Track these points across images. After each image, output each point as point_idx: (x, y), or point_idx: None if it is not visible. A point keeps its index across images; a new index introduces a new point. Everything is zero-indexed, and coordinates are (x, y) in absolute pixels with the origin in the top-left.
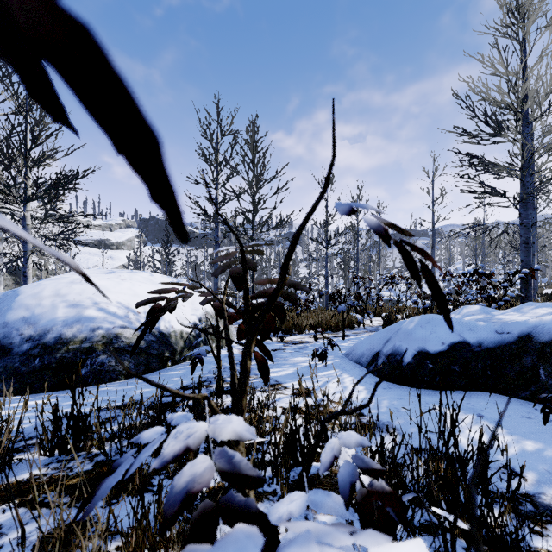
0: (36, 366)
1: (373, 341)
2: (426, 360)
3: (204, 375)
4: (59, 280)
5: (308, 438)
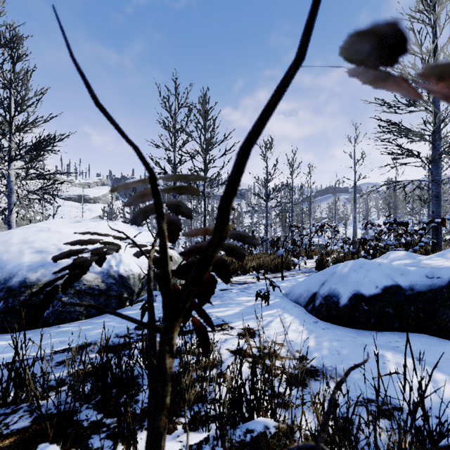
0: (0, 309)
1: (310, 283)
2: (361, 303)
3: (158, 315)
4: (28, 229)
5: (254, 392)
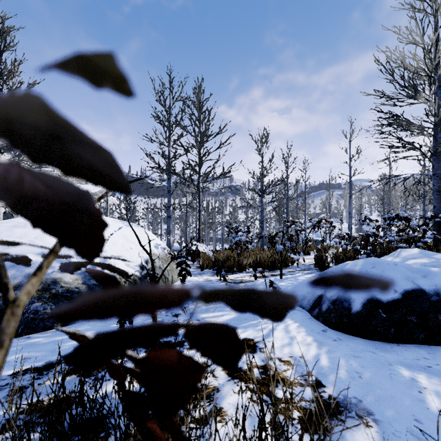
0: None
1: None
2: (378, 309)
3: (145, 321)
4: (2, 224)
5: None
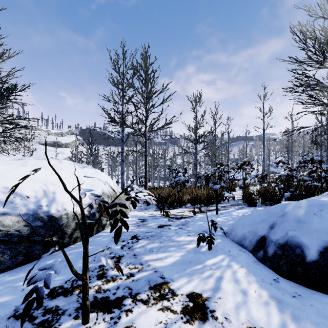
0: None
1: (255, 223)
2: None
3: None
4: None
5: None
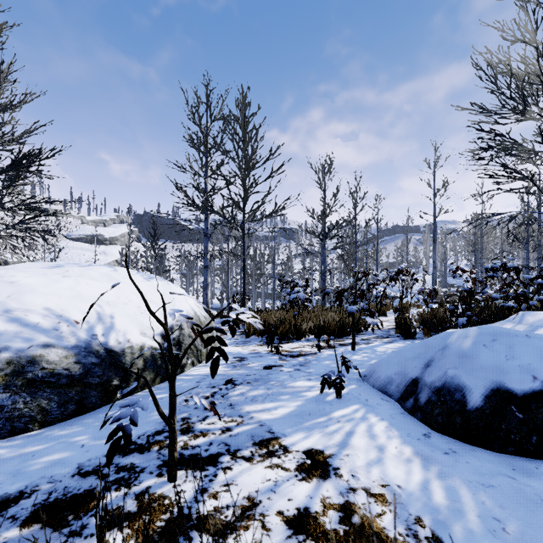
0: None
1: (405, 360)
2: (510, 406)
3: None
4: None
5: None
